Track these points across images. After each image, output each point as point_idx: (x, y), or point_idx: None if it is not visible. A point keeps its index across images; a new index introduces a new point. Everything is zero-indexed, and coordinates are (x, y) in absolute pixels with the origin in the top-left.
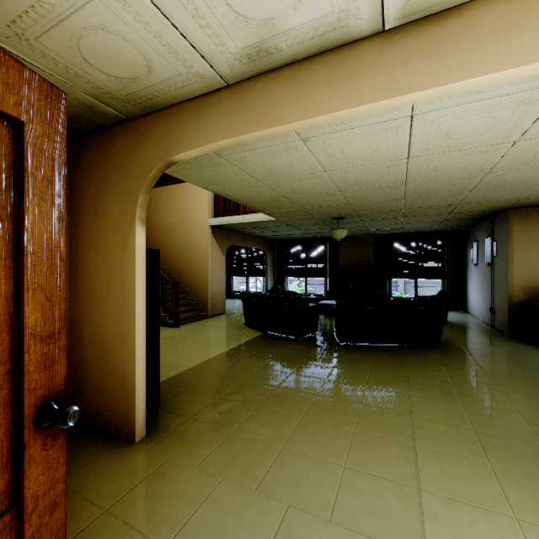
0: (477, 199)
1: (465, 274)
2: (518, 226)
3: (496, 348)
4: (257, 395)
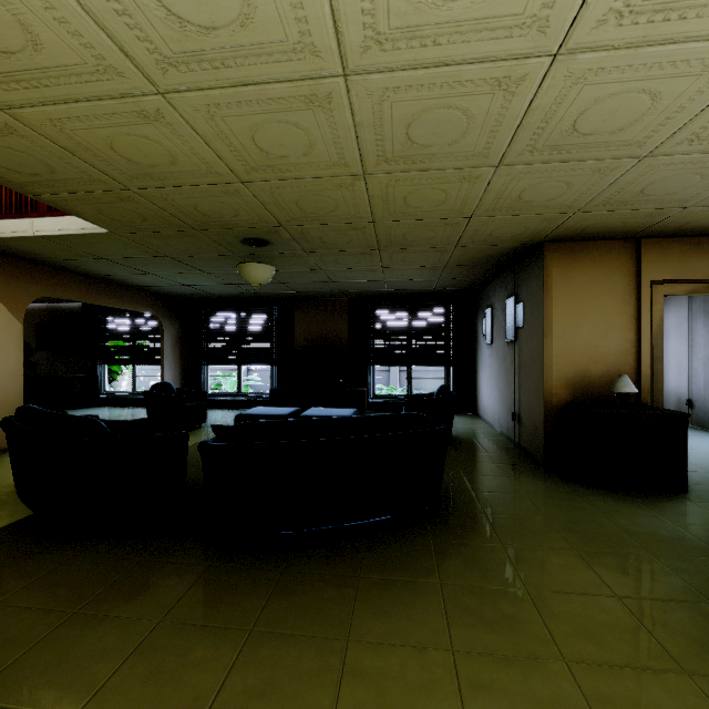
0: (505, 202)
1: (474, 358)
2: (559, 272)
3: (537, 502)
4: None
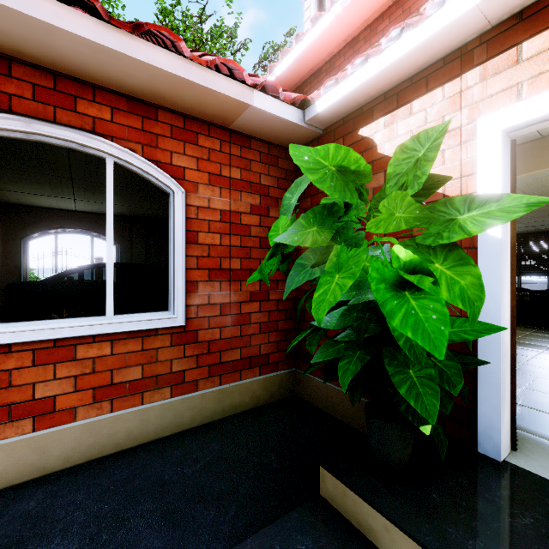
0: None
1: None
2: None
3: None
4: (525, 352)
